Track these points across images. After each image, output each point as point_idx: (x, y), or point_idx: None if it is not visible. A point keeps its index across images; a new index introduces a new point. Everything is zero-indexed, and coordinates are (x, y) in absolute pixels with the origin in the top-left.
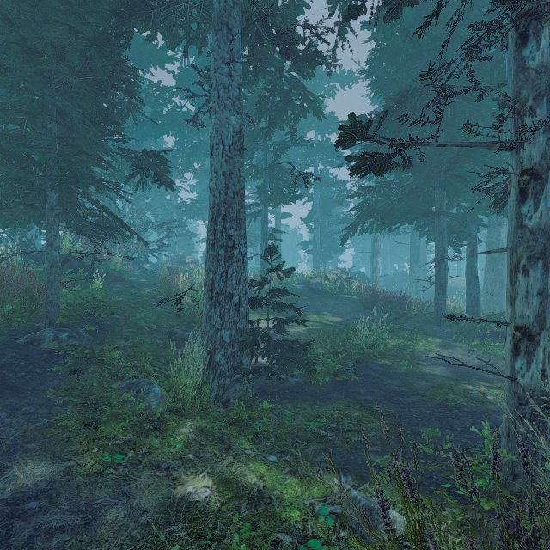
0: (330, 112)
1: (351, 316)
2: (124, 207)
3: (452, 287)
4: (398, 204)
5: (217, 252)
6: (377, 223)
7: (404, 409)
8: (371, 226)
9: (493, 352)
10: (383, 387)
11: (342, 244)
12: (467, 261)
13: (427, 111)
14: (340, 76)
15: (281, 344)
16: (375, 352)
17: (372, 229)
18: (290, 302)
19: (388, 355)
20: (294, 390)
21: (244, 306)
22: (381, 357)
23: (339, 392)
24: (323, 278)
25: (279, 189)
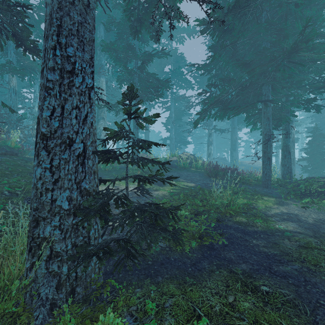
0: (181, 53)
1: (201, 182)
2: (34, 107)
3: (253, 166)
4: (236, 97)
5: (47, 77)
6: (220, 112)
7: (298, 288)
8: (216, 114)
9: (321, 208)
10: (252, 249)
11: (195, 127)
12: (283, 141)
13: (261, 21)
14: (187, 29)
15: (141, 209)
16: (230, 211)
17: (216, 117)
18: (154, 173)
19: (241, 213)
20: (158, 261)
21: (91, 159)
22: (234, 215)
23: (208, 260)
24: (178, 157)
25: (147, 88)
